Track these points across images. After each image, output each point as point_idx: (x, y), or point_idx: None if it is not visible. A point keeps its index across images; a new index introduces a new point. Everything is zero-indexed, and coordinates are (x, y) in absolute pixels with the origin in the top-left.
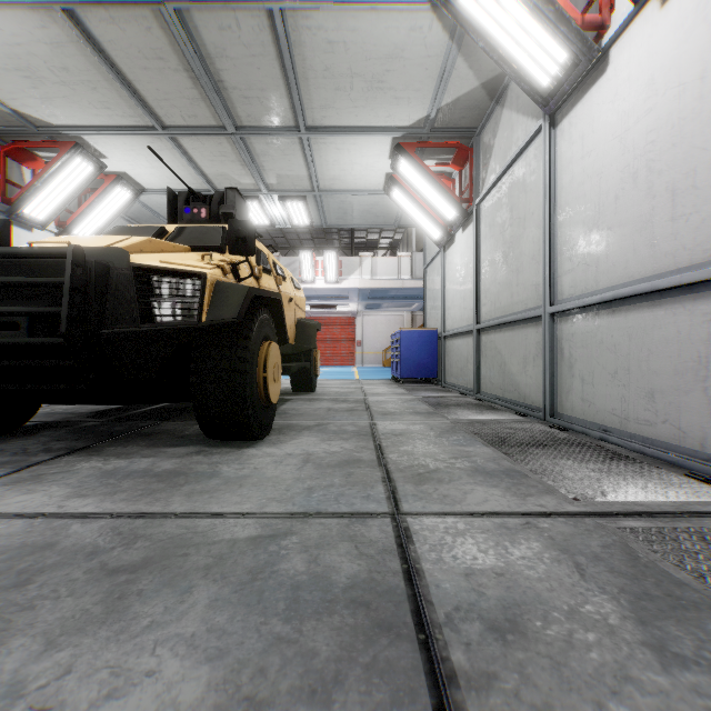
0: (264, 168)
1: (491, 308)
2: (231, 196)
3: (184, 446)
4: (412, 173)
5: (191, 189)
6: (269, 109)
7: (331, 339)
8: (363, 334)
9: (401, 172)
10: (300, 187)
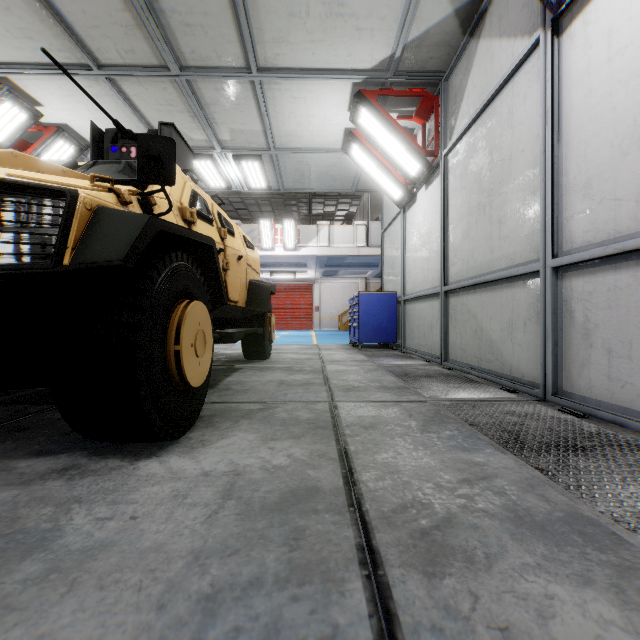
0: (216, 121)
1: (463, 267)
2: (167, 133)
3: (55, 454)
4: (373, 125)
5: (116, 122)
6: (215, 43)
7: (291, 304)
8: (321, 300)
9: (361, 125)
10: (255, 144)
